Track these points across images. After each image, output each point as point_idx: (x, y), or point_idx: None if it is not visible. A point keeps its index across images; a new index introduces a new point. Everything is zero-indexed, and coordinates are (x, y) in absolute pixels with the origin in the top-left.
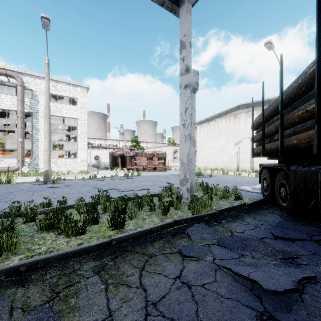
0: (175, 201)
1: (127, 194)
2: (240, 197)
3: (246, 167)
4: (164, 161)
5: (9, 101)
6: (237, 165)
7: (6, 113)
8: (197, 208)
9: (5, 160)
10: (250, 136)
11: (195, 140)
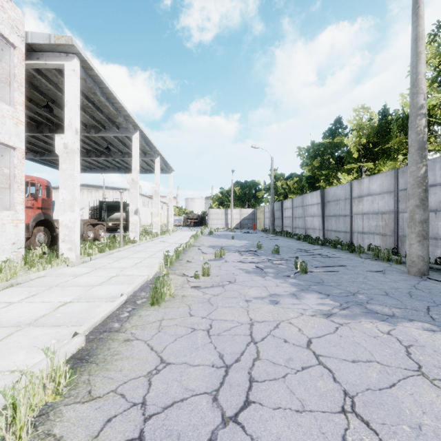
0: None
1: None
2: None
3: None
4: None
5: None
6: None
7: None
8: None
9: None
10: (91, 205)
11: None
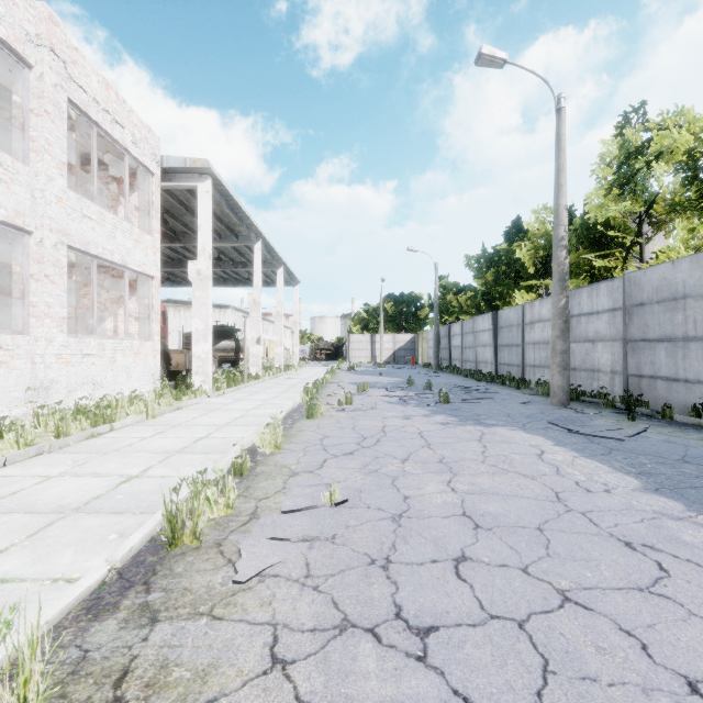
0: None
1: None
2: None
3: None
4: None
5: None
6: None
7: None
8: None
9: None
10: (179, 330)
11: None
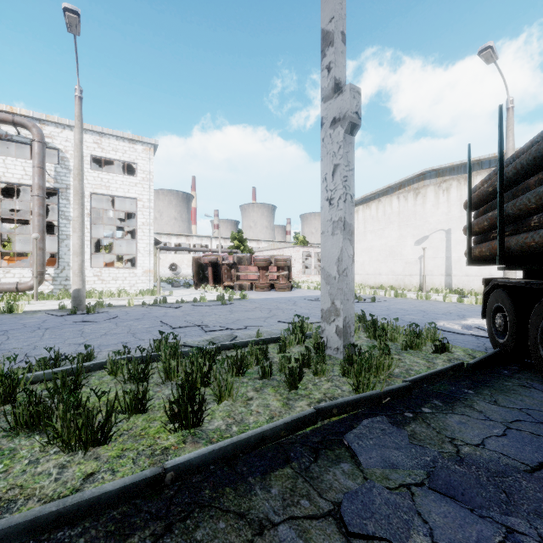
0: (312, 354)
1: (217, 337)
2: (445, 346)
3: (436, 284)
4: (288, 273)
5: (20, 169)
6: (420, 280)
7: (21, 192)
8: (365, 378)
9: (13, 271)
10: (445, 228)
11: (353, 230)
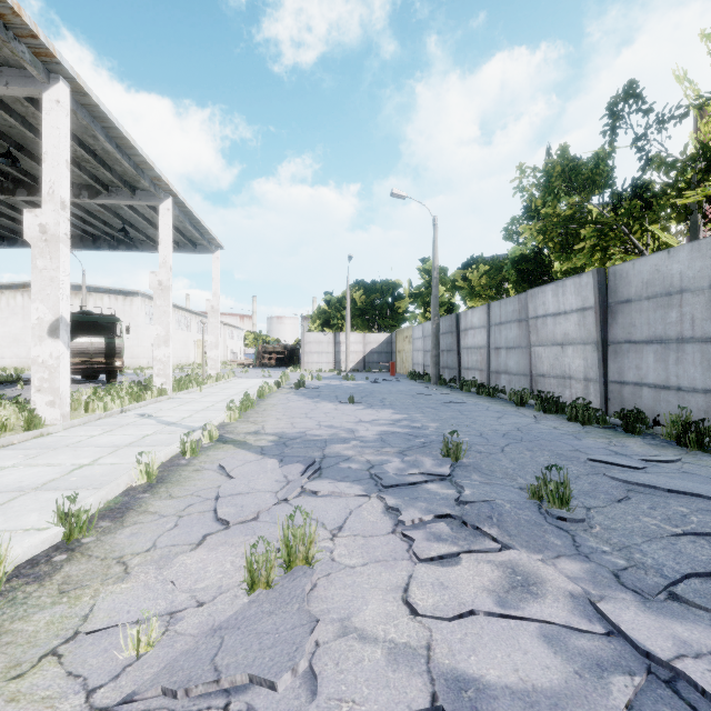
0: None
1: None
2: (22, 379)
3: None
4: None
5: None
6: None
7: None
8: None
9: None
10: None
11: None
